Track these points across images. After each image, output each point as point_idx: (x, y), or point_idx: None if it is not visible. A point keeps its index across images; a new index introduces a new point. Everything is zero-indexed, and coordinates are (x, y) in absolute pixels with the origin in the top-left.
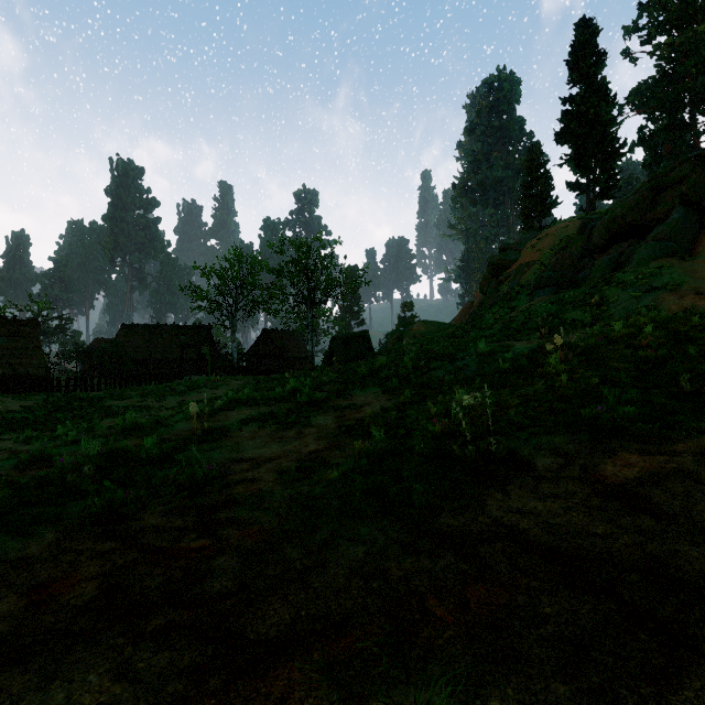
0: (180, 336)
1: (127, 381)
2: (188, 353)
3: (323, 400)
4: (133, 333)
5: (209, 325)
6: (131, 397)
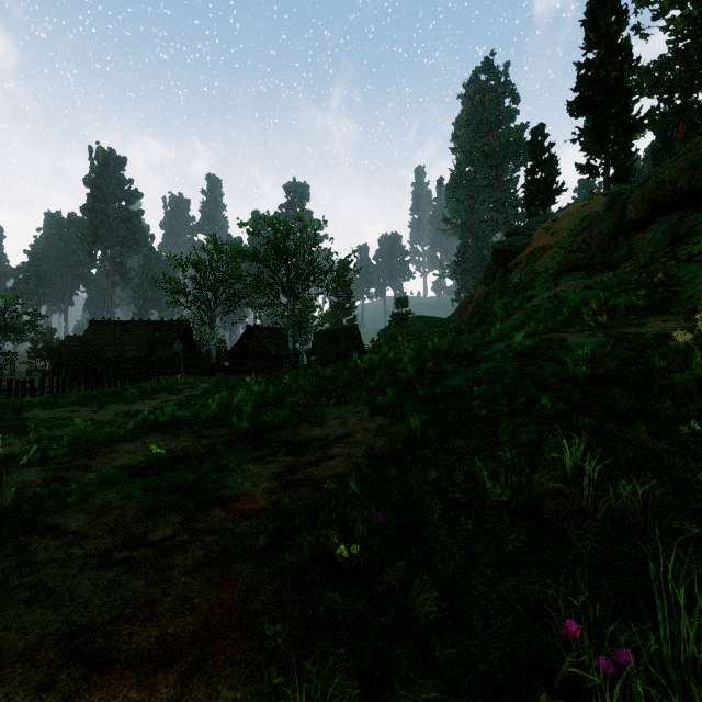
0: (154, 333)
1: (79, 384)
2: (163, 351)
3: (278, 424)
4: (104, 329)
5: (188, 321)
6: (64, 405)
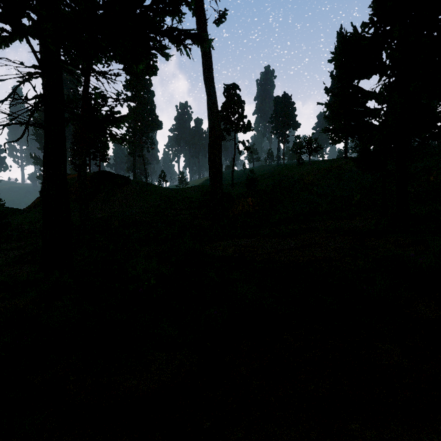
0: None
1: None
2: None
3: None
4: None
5: None
6: None
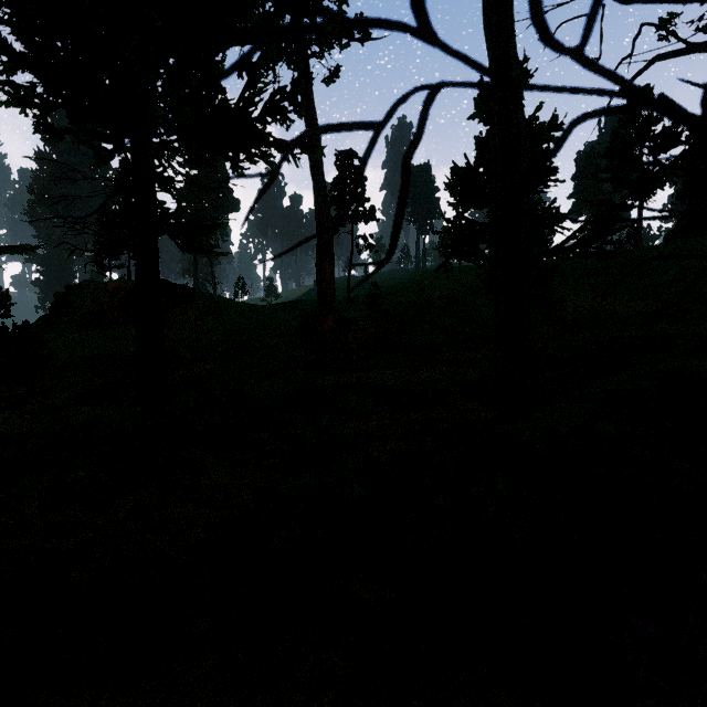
0: None
1: None
2: None
3: None
4: None
5: None
6: None
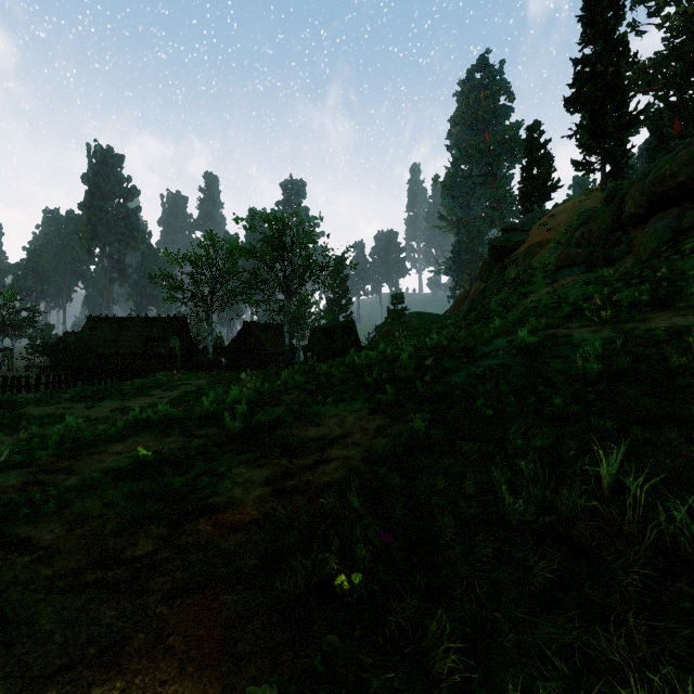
0: (152, 329)
1: (75, 380)
2: (160, 347)
3: (272, 423)
4: (101, 325)
5: (185, 317)
6: (59, 401)
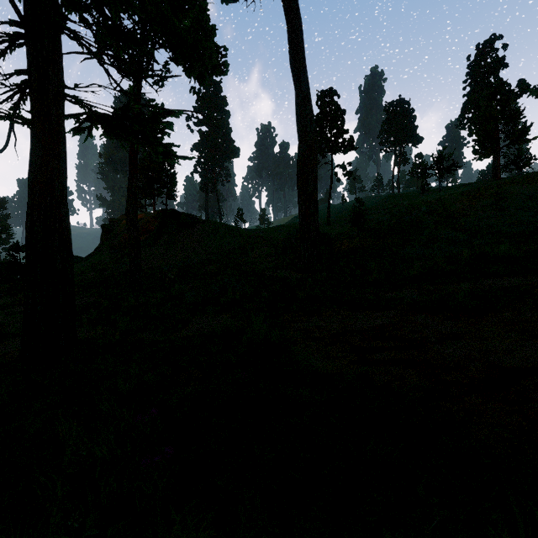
0: None
1: None
2: None
3: None
4: None
5: None
6: None
